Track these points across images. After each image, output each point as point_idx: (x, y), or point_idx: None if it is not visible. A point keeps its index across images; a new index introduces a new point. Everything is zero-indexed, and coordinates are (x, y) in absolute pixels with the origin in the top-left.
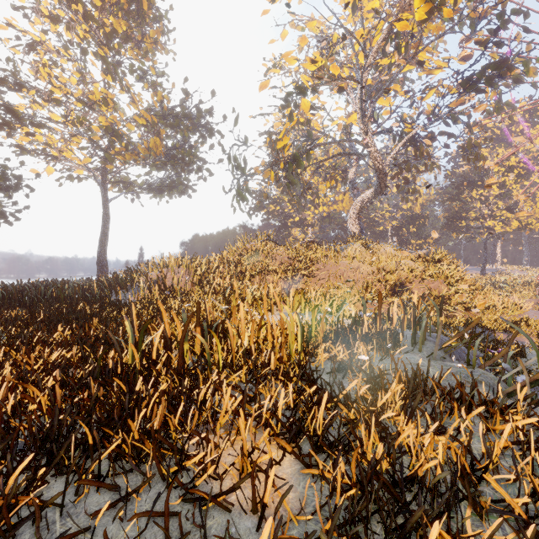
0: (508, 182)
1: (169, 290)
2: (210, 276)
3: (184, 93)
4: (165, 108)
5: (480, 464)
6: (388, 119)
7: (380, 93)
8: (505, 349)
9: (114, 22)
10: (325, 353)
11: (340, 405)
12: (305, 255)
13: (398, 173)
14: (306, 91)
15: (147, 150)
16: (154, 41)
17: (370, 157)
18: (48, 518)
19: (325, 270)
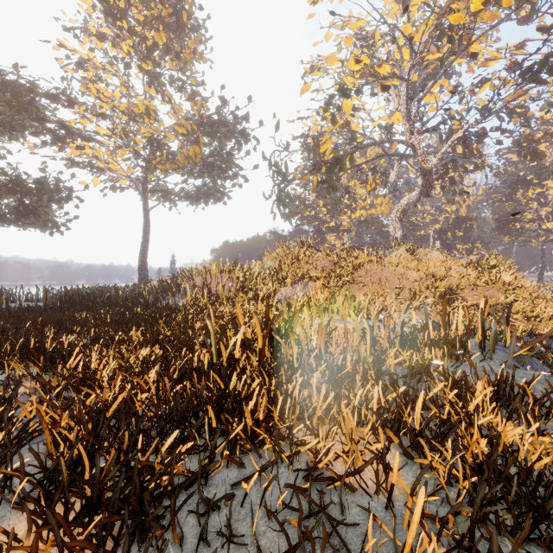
0: None
1: (214, 296)
2: (253, 282)
3: (220, 100)
4: (204, 116)
5: None
6: (434, 116)
7: (427, 90)
8: None
9: (155, 35)
10: (394, 358)
11: (431, 405)
12: (347, 261)
13: (444, 173)
14: (349, 92)
15: (186, 158)
16: (193, 51)
17: (415, 157)
18: (193, 486)
19: (368, 277)
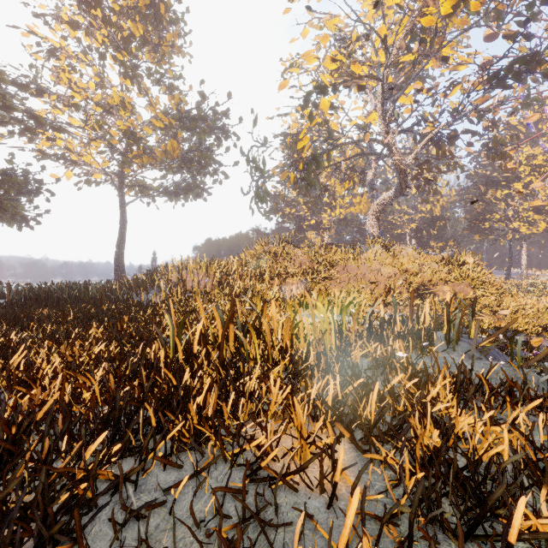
0: (534, 181)
1: (189, 292)
2: (230, 278)
3: (200, 95)
4: (182, 110)
5: (543, 453)
6: (409, 117)
7: (401, 91)
8: (547, 348)
9: (131, 26)
10: (360, 350)
11: (388, 397)
12: (324, 257)
13: (419, 173)
14: (326, 90)
15: (164, 153)
16: (171, 44)
17: (390, 156)
18: (122, 493)
19: (345, 273)
